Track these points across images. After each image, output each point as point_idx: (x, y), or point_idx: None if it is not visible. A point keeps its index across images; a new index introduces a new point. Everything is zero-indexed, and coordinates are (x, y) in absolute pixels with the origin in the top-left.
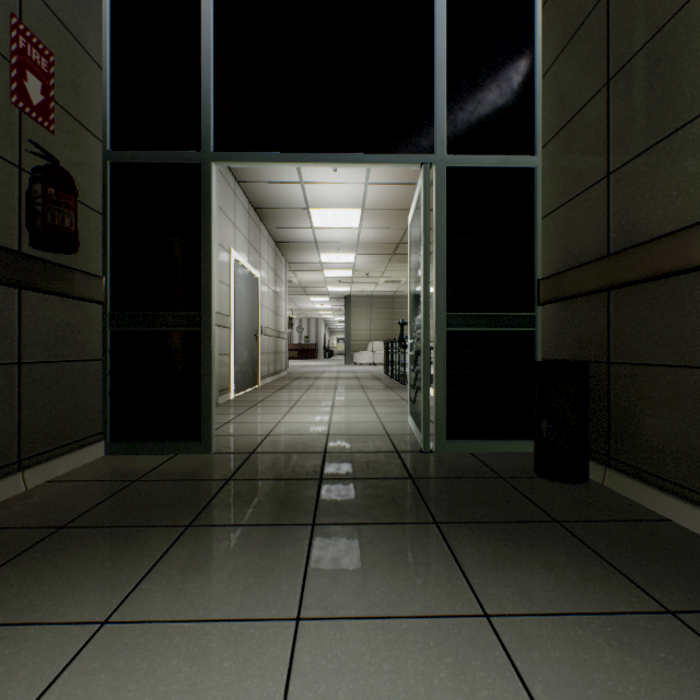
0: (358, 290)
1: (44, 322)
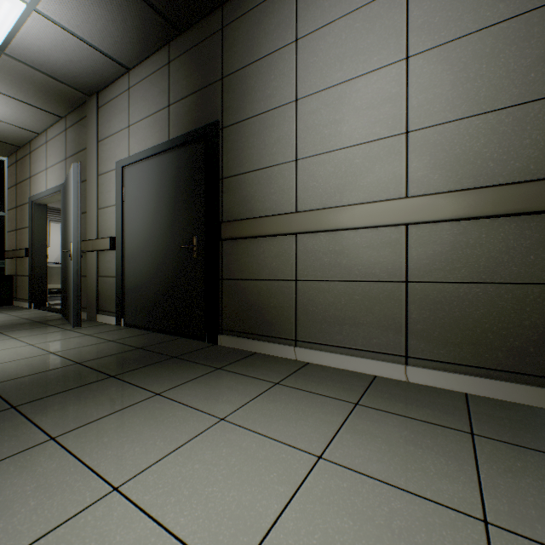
0: None
1: None
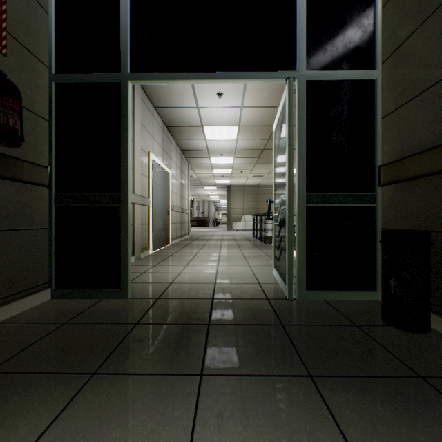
0: (235, 182)
1: None
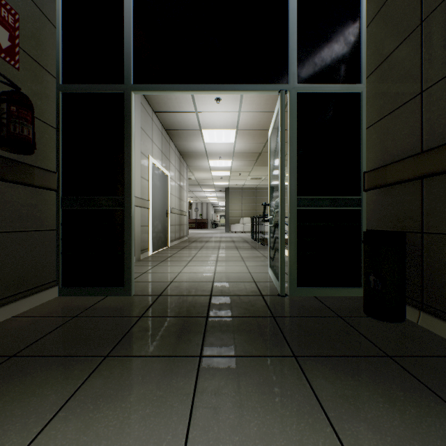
0: (233, 184)
1: (11, 203)
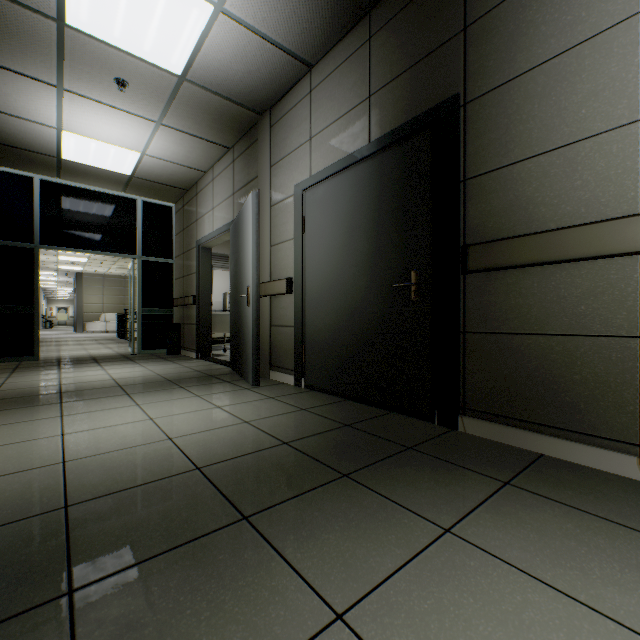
0: (91, 270)
1: None
